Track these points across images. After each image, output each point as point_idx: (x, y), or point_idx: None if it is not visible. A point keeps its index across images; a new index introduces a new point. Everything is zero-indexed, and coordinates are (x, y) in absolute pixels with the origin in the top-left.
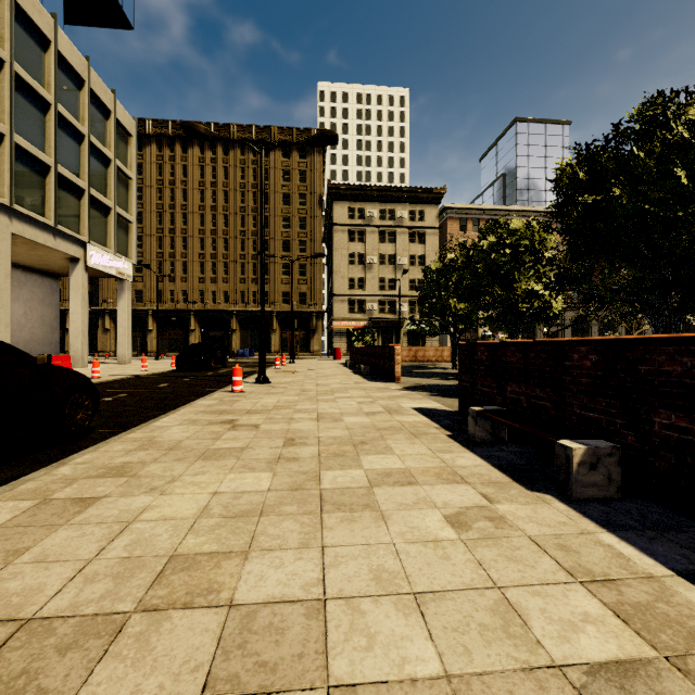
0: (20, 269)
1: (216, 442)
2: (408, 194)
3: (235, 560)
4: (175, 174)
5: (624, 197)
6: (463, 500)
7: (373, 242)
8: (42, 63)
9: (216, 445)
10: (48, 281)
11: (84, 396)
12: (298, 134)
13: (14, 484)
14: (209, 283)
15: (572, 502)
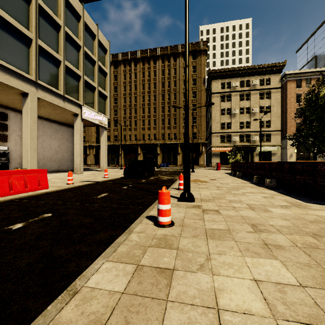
0: (56, 123)
1: None
2: (259, 69)
3: None
4: (131, 78)
5: None
6: None
7: (235, 101)
8: (57, 4)
9: None
10: (70, 129)
11: None
12: (191, 46)
13: None
14: (146, 130)
15: None
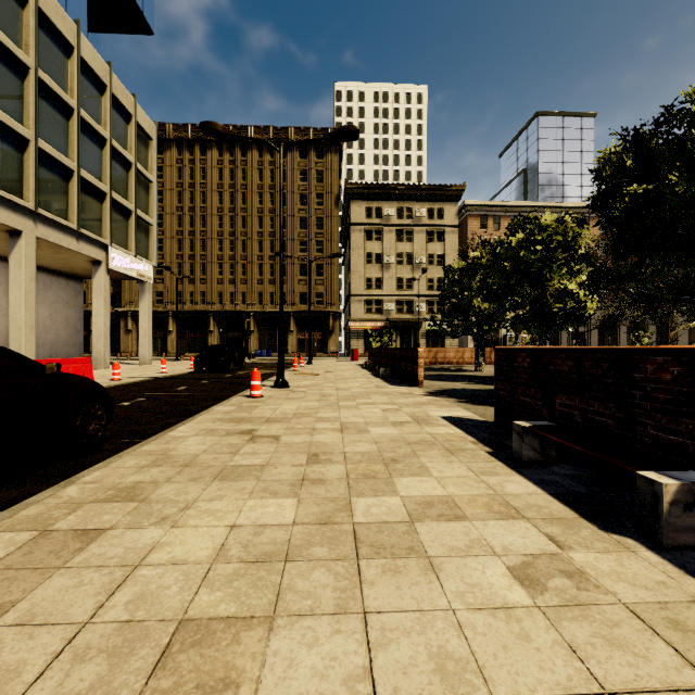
0: (45, 272)
1: (234, 457)
2: (427, 192)
3: (257, 632)
4: (194, 177)
5: (682, 185)
6: (525, 543)
7: (390, 241)
8: (66, 69)
9: (234, 461)
10: (72, 284)
11: (96, 406)
12: (315, 134)
13: (15, 509)
14: (227, 285)
15: (664, 550)
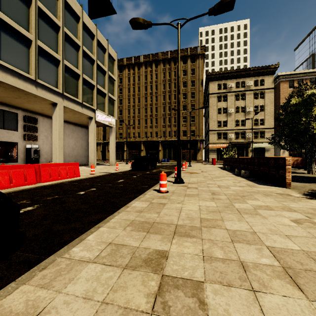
0: (73, 125)
1: None
2: (253, 71)
3: None
4: (135, 80)
5: None
6: None
7: (231, 101)
8: (77, 28)
9: None
10: (84, 129)
11: None
12: (190, 50)
13: None
14: (149, 128)
15: None
